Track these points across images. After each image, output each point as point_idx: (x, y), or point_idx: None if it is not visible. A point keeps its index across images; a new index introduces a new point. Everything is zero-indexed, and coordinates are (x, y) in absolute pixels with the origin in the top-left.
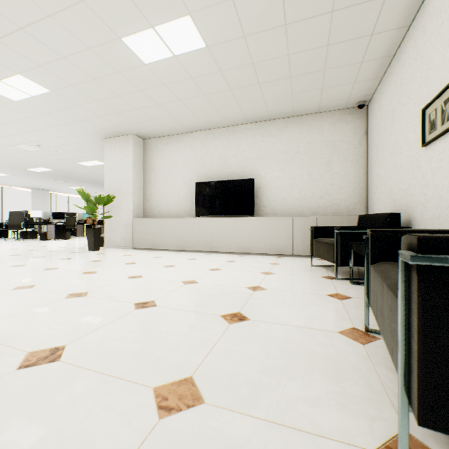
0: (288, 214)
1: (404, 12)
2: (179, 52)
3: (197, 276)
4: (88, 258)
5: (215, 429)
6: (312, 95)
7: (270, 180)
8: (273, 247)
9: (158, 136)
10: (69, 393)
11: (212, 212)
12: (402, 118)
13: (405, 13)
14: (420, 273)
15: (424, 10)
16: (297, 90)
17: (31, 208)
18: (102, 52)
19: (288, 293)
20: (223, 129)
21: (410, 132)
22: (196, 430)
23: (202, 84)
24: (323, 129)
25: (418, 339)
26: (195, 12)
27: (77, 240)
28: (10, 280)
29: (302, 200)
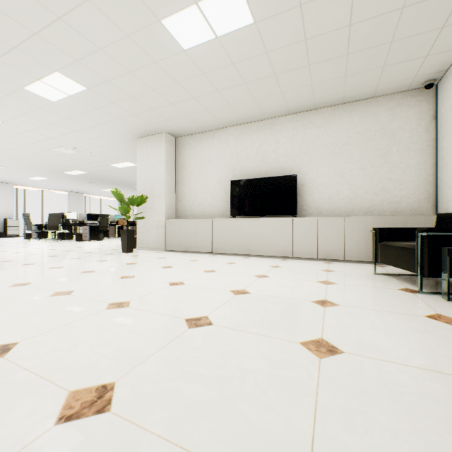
0: (336, 214)
1: None
2: (222, 33)
3: (245, 285)
4: (123, 260)
5: None
6: (370, 76)
7: (314, 176)
8: (321, 251)
9: (191, 133)
10: None
11: (249, 212)
12: None
13: None
14: None
15: None
16: (353, 71)
17: (67, 210)
18: (139, 39)
19: (371, 312)
20: (260, 122)
21: None
22: None
23: (243, 70)
24: (379, 116)
25: None
26: None
27: (110, 241)
28: (48, 284)
29: (353, 198)
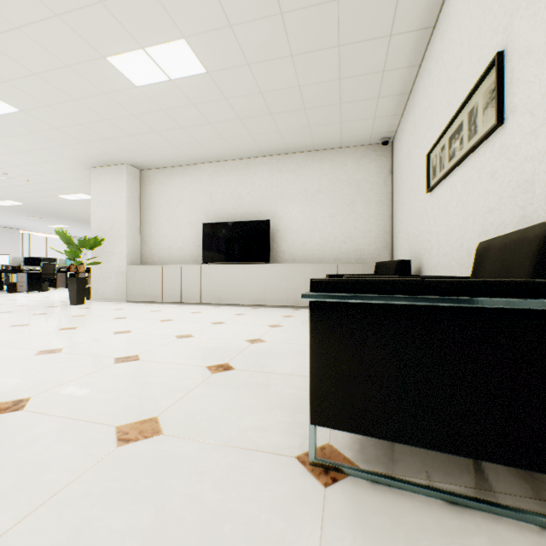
0: (309, 261)
1: (412, 52)
2: (176, 77)
3: (195, 330)
4: (68, 313)
5: (166, 451)
6: (331, 129)
7: (289, 222)
8: (291, 298)
9: (159, 167)
10: (31, 434)
11: (222, 258)
12: (415, 161)
13: (413, 53)
14: (311, 308)
15: (429, 53)
16: (315, 123)
17: None
18: (83, 70)
19: (287, 345)
20: (236, 162)
21: (420, 176)
22: (148, 452)
23: (206, 111)
24: (347, 166)
25: (310, 358)
26: (190, 37)
27: (57, 292)
28: None
29: (324, 245)
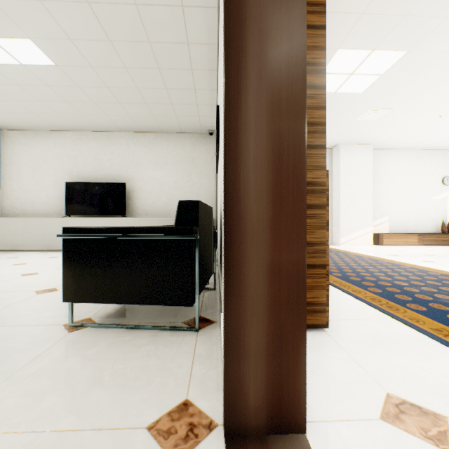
0: (158, 215)
1: (209, 81)
2: (27, 63)
3: (43, 270)
4: None
5: None
6: (171, 119)
7: (142, 185)
8: None
9: (22, 129)
10: None
11: (84, 212)
12: None
13: (210, 82)
14: (63, 242)
15: None
16: (157, 114)
17: None
18: None
19: None
20: (97, 133)
21: None
22: None
23: (61, 92)
24: (186, 147)
25: (63, 268)
26: (36, 39)
27: None
28: None
29: (170, 203)
